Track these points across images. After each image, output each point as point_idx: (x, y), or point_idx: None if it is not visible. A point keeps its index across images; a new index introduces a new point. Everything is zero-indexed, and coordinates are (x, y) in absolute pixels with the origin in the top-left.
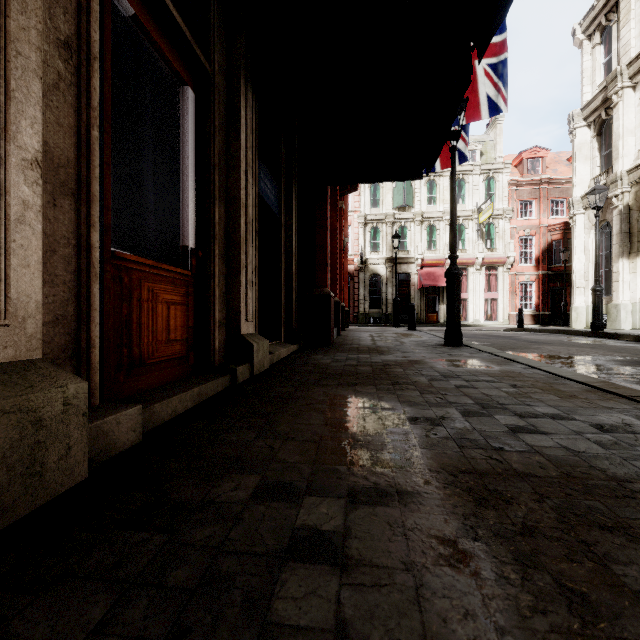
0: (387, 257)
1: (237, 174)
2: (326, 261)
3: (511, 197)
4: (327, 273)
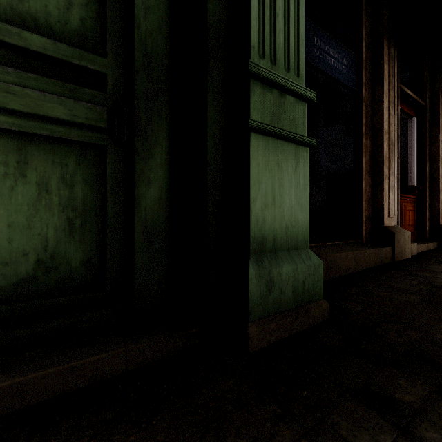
0: None
1: (437, 144)
2: None
3: None
4: None
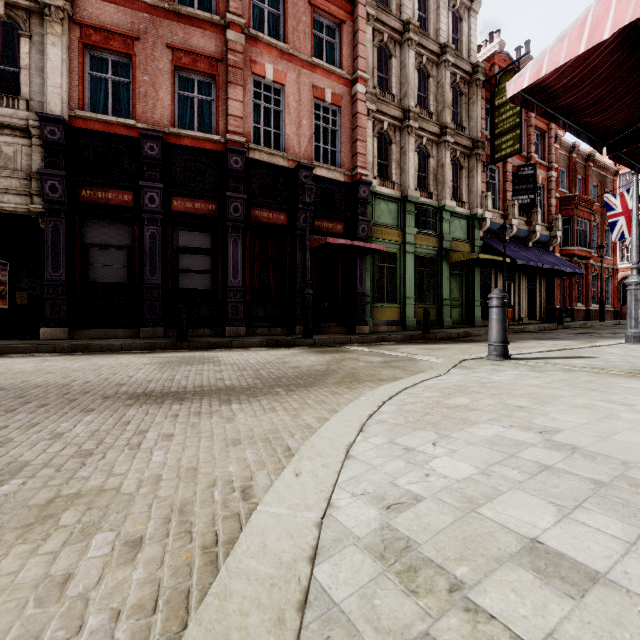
0: None
1: (520, 291)
2: (554, 298)
3: None
4: (555, 301)
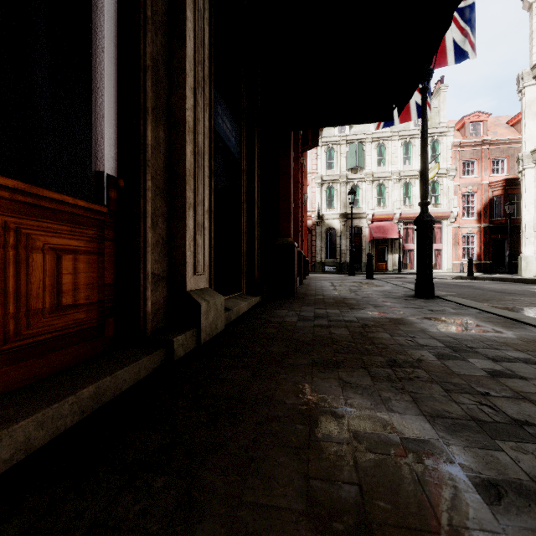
0: (341, 213)
1: (181, 90)
2: (289, 209)
3: (454, 157)
4: (290, 222)
